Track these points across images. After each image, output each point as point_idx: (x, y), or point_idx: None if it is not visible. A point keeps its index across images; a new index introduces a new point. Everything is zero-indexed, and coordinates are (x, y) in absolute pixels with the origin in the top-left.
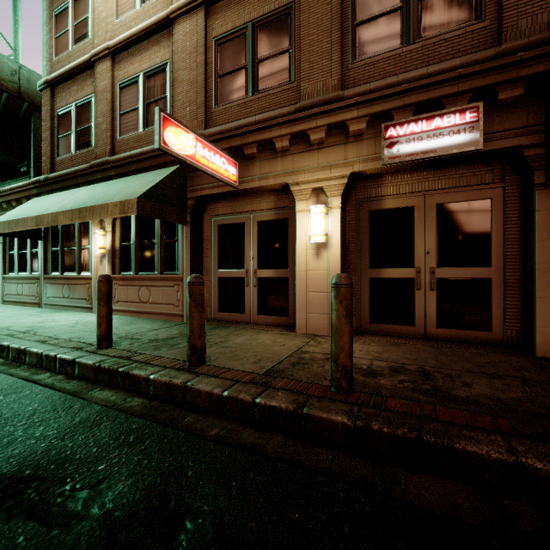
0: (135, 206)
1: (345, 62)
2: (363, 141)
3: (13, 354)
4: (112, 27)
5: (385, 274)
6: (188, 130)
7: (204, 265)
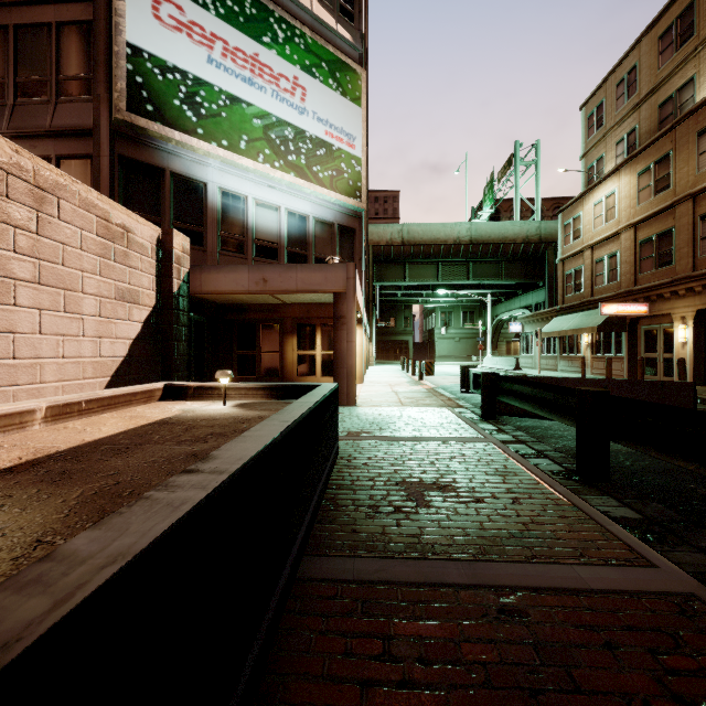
0: (596, 329)
1: (696, 256)
2: (702, 295)
3: None
4: (591, 234)
5: None
6: (613, 303)
7: (637, 351)
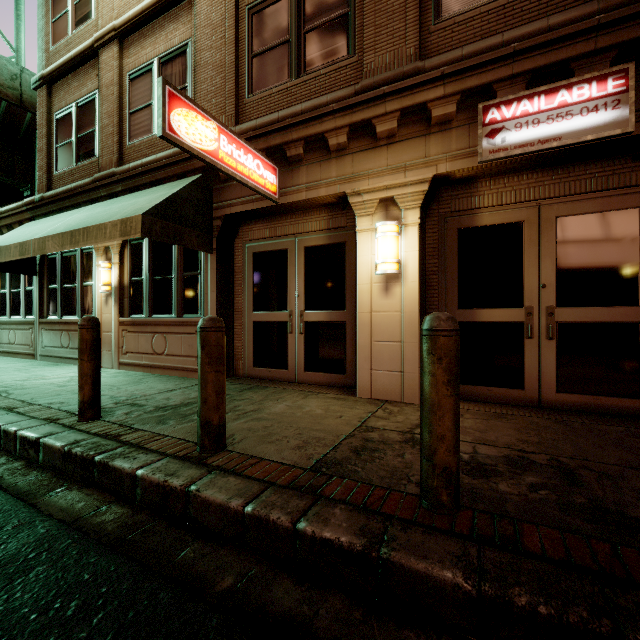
0: (139, 225)
1: (424, 23)
2: (452, 130)
3: None
4: (119, 3)
5: (481, 317)
6: (207, 115)
7: (235, 306)
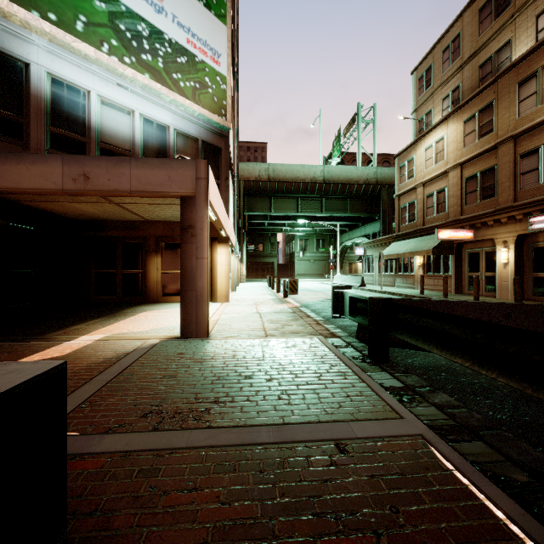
0: (431, 252)
1: (516, 189)
2: (522, 222)
3: (398, 295)
4: (423, 173)
5: (539, 275)
6: (447, 230)
7: (462, 271)
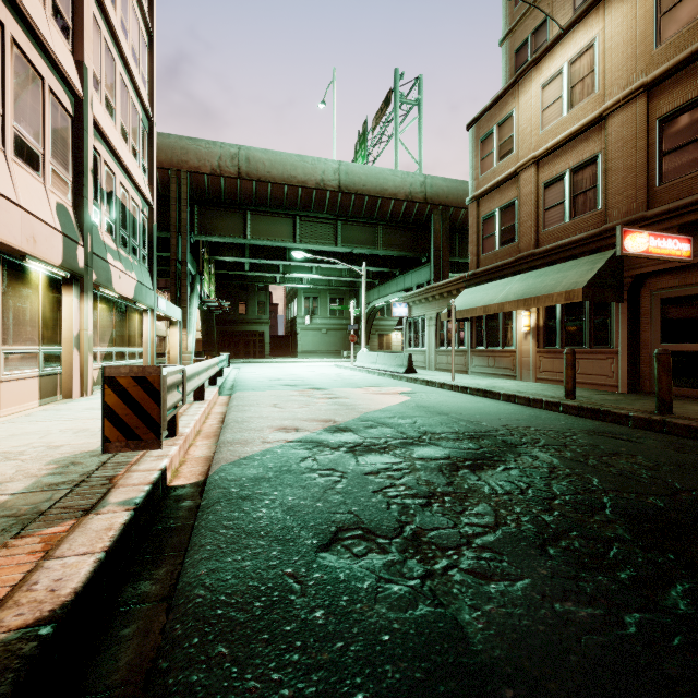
0: (580, 294)
1: None
2: None
3: (503, 398)
4: (536, 139)
5: None
6: (642, 231)
7: (640, 339)
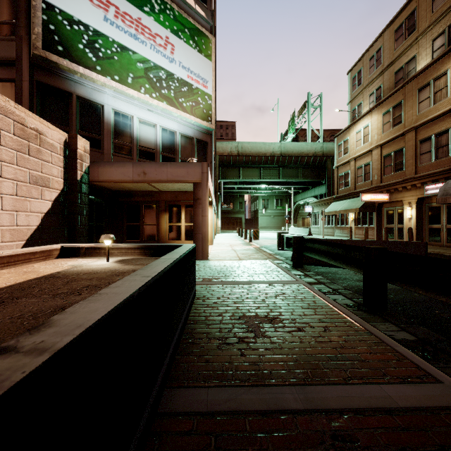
0: (358, 210)
1: (417, 165)
2: (420, 189)
3: None
4: (354, 151)
5: (433, 227)
6: (369, 194)
7: (382, 223)
